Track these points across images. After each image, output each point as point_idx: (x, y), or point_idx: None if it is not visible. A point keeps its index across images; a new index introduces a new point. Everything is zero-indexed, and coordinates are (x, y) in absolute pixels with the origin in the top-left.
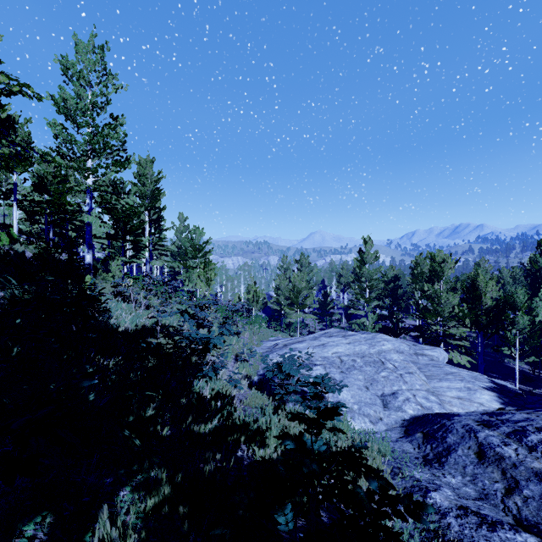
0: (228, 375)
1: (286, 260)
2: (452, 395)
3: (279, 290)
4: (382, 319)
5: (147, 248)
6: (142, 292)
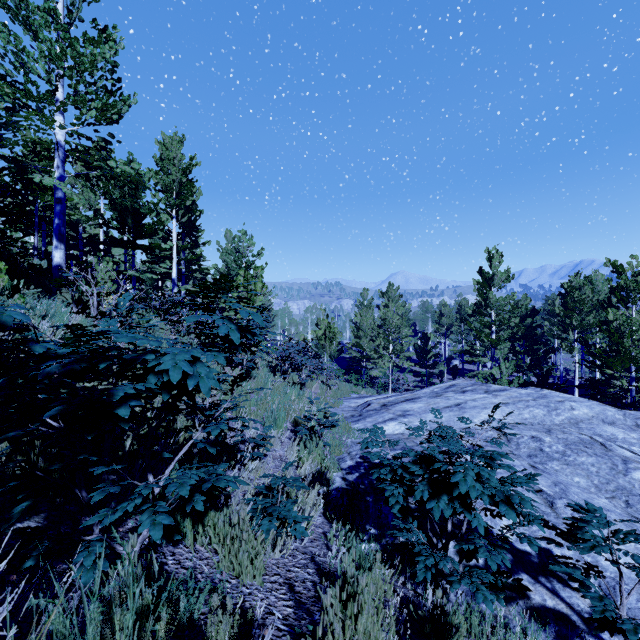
0: (260, 487)
1: (367, 294)
2: None
3: (360, 330)
4: (518, 371)
5: (175, 265)
6: (115, 297)
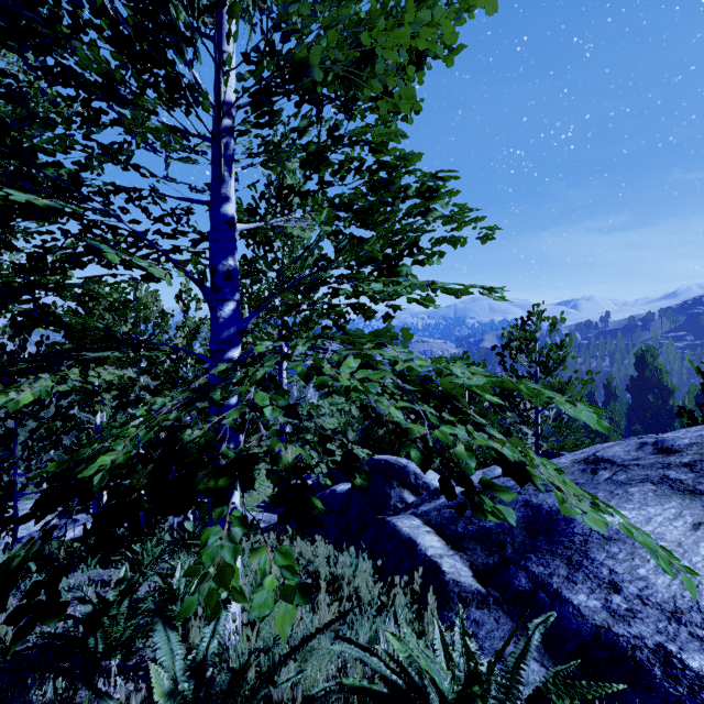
0: None
1: None
2: (37, 526)
3: None
4: None
5: None
6: None
